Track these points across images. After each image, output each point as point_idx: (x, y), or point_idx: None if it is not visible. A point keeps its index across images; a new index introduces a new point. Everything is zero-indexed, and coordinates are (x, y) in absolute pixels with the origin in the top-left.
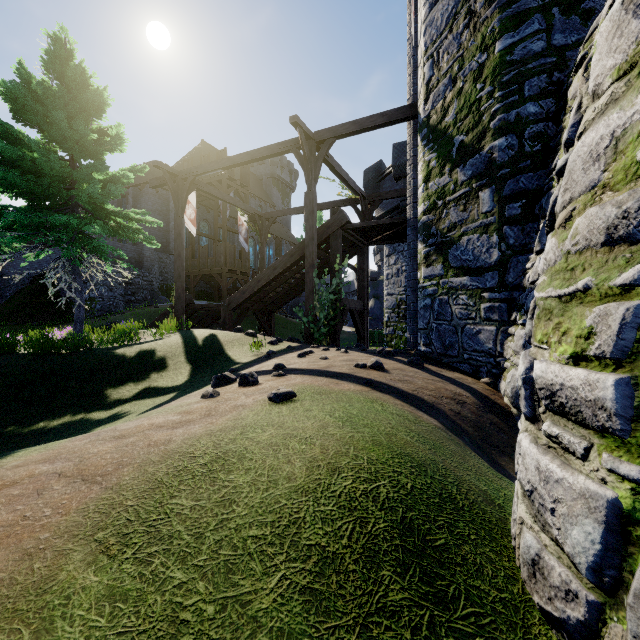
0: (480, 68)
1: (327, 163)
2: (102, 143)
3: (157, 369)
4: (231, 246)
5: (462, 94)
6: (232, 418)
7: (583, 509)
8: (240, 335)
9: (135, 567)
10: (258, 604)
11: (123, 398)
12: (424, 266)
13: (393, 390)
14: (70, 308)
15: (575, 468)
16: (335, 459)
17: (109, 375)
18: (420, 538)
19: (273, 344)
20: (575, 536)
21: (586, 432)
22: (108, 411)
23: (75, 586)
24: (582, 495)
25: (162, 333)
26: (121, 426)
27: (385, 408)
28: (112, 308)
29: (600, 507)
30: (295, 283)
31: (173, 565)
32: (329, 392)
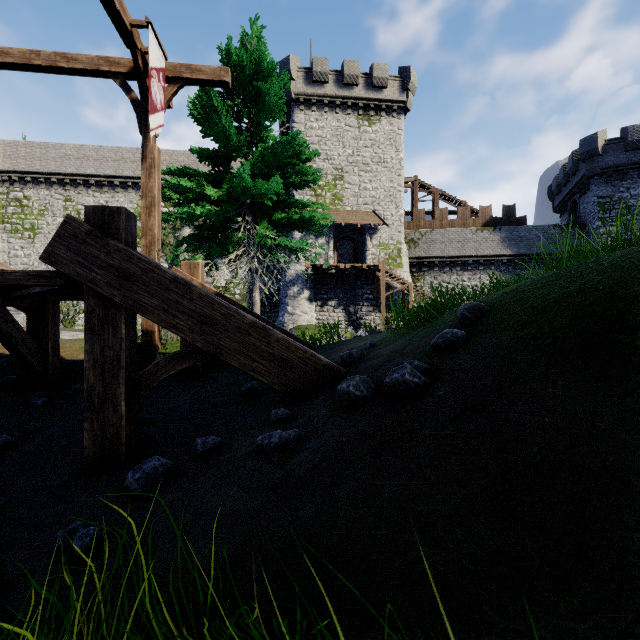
0: None
1: None
2: None
3: None
4: None
5: None
6: None
7: None
8: None
9: None
10: None
11: None
12: None
13: None
14: None
15: None
16: None
17: None
18: None
19: None
20: None
21: None
22: None
23: None
24: None
25: None
26: None
27: None
28: None
29: None
30: None
31: None
32: None
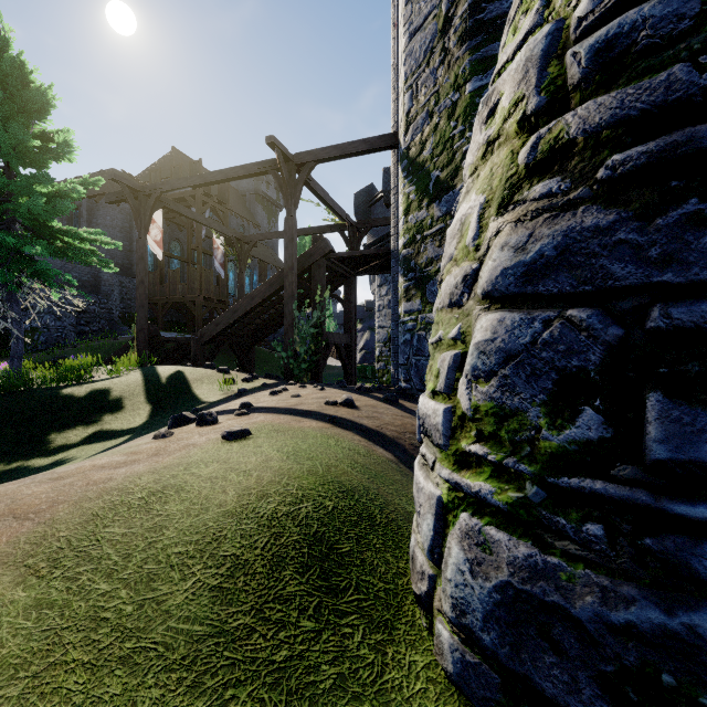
0: (453, 106)
1: (309, 187)
2: (46, 150)
3: (111, 410)
4: (207, 271)
5: (438, 130)
6: (180, 456)
7: (428, 507)
8: (211, 372)
9: (63, 583)
10: (172, 601)
11: (69, 443)
12: (404, 300)
13: (356, 426)
14: (6, 340)
15: (430, 478)
16: (267, 487)
17: (53, 418)
18: (328, 547)
19: (247, 381)
20: (424, 528)
21: (436, 449)
22: (50, 457)
23: (4, 601)
24: (429, 497)
25: (120, 370)
26: (61, 469)
27: (339, 443)
28: (60, 340)
29: (434, 503)
30: (276, 314)
31: (99, 580)
32: (287, 429)
